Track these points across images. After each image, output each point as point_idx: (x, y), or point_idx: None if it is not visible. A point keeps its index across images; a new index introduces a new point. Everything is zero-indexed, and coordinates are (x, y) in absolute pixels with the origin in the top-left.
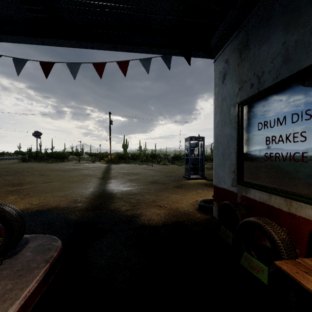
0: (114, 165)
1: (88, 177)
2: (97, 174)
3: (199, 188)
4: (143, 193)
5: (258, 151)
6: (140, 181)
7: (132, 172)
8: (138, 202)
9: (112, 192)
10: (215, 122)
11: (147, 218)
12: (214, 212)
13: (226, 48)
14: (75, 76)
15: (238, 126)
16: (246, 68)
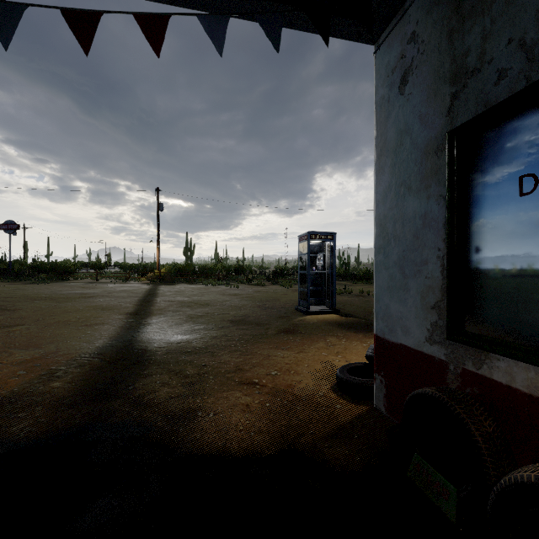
0: (165, 286)
1: (104, 312)
2: (126, 305)
3: (330, 334)
4: (214, 348)
5: (519, 255)
6: (212, 319)
7: (197, 300)
8: (201, 373)
9: (148, 347)
10: (379, 190)
11: (219, 421)
12: (375, 398)
13: (412, 5)
14: (9, 41)
15: (452, 191)
16: (480, 34)
